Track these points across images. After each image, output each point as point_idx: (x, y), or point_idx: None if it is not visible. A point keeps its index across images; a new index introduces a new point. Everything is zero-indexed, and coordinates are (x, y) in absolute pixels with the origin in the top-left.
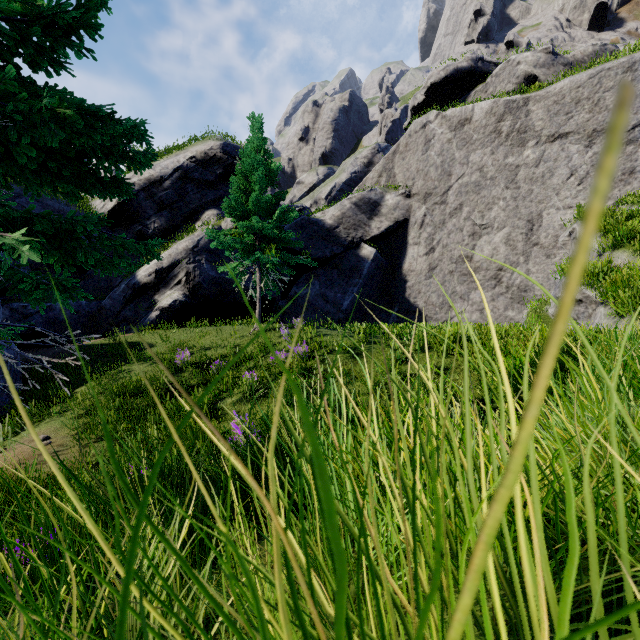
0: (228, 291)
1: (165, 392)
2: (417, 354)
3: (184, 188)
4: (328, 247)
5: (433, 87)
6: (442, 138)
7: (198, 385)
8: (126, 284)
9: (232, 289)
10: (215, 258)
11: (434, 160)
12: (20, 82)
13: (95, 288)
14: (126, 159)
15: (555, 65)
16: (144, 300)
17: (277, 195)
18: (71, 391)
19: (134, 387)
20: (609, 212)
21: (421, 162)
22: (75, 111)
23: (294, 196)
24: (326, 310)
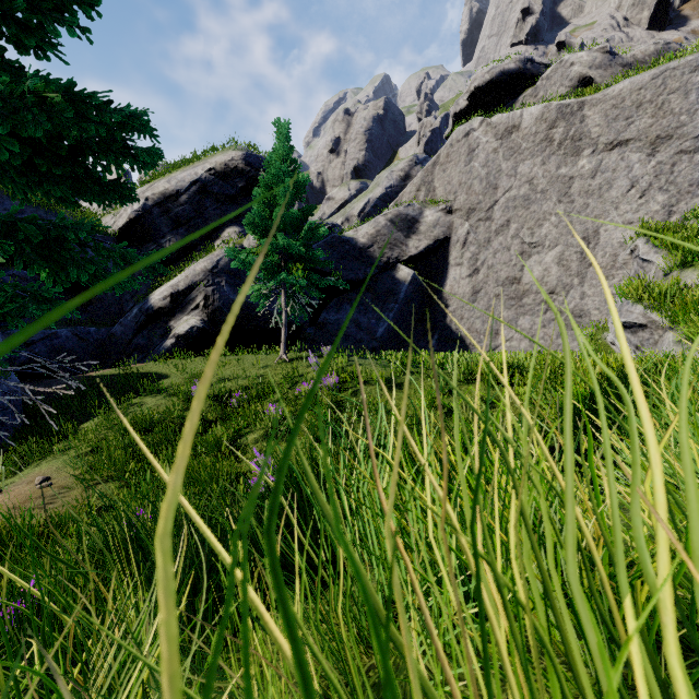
0: (251, 317)
1: (180, 428)
2: (461, 385)
3: (202, 203)
4: (361, 268)
5: (477, 91)
6: (487, 147)
7: (216, 420)
8: (139, 309)
9: (255, 314)
10: (236, 280)
11: (478, 172)
12: (4, 67)
13: (105, 313)
14: (127, 157)
15: (613, 66)
16: (158, 326)
17: (304, 210)
18: (76, 426)
19: (145, 422)
20: (676, 227)
21: (464, 174)
22: (64, 96)
23: (324, 213)
24: (359, 338)
